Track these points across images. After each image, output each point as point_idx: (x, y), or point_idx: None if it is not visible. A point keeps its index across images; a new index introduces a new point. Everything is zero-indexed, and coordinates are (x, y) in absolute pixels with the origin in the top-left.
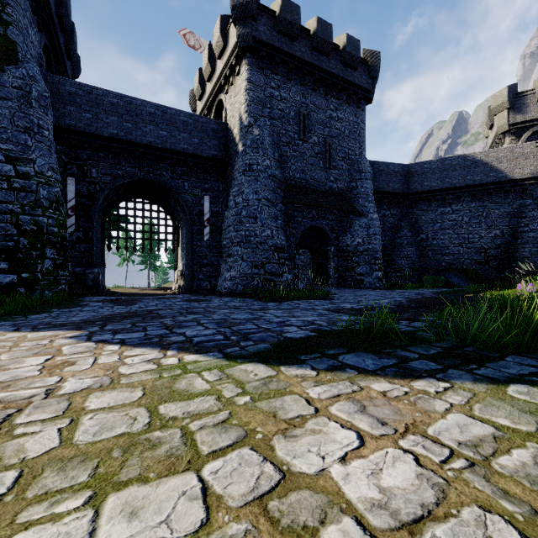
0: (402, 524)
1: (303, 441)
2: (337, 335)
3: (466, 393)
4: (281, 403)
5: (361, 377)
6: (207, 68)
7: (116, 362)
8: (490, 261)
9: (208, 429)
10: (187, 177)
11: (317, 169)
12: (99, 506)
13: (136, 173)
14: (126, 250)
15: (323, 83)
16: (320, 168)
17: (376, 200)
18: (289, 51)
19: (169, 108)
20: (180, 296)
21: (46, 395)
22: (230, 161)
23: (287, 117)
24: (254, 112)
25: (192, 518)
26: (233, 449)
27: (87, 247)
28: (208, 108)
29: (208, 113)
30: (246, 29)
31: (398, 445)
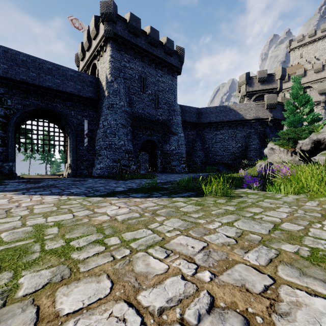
0: (116, 215)
1: (103, 209)
2: (136, 189)
3: (160, 200)
4: (101, 204)
5: (133, 198)
6: (86, 43)
7: (40, 199)
8: (237, 159)
9: (76, 209)
10: (73, 108)
11: (151, 108)
12: (47, 218)
13: (39, 104)
14: (31, 151)
15: (154, 61)
16: (153, 108)
17: (184, 126)
18: (135, 43)
19: (61, 66)
20: (68, 178)
21: (17, 207)
22: (101, 100)
23: (133, 78)
24: (114, 74)
25: (70, 217)
26: (83, 211)
27: (4, 149)
28: (87, 67)
29: (87, 70)
30: (110, 28)
31: (128, 208)
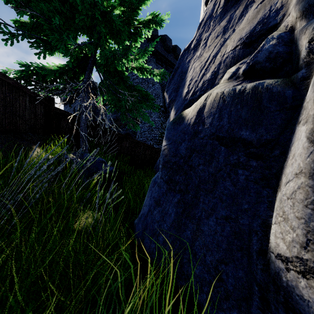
0: None
1: None
2: None
3: None
4: None
5: None
6: None
7: None
8: None
9: None
10: None
11: None
12: None
13: None
14: None
15: None
16: None
17: None
18: None
19: None
20: None
21: None
22: None
23: None
24: None
25: None
26: None
27: None
28: None
29: None
30: None
31: None
